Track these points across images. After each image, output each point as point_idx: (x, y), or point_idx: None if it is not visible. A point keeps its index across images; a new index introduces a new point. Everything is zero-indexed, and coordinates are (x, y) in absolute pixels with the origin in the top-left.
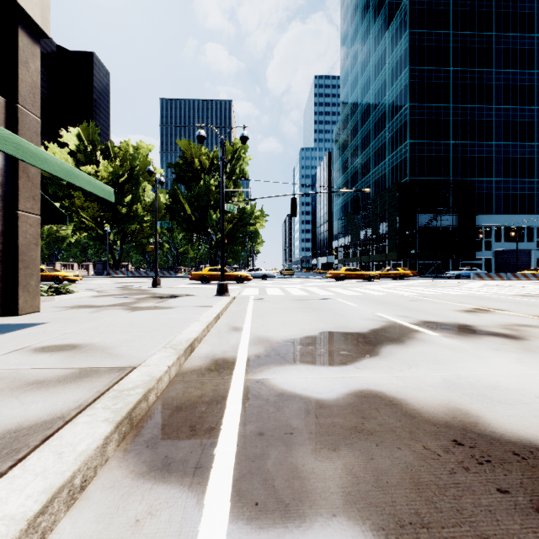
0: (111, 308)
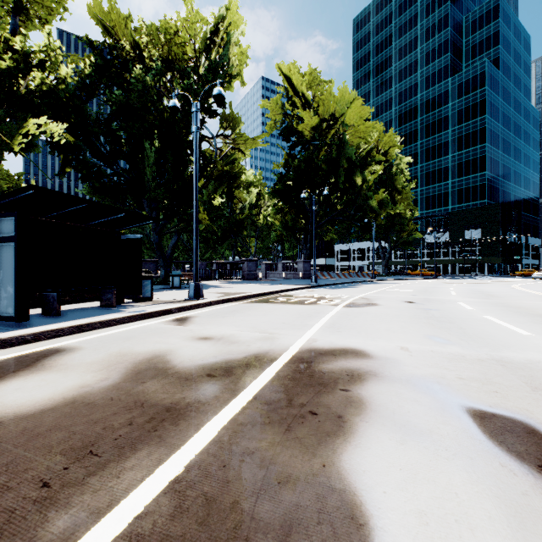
0: None
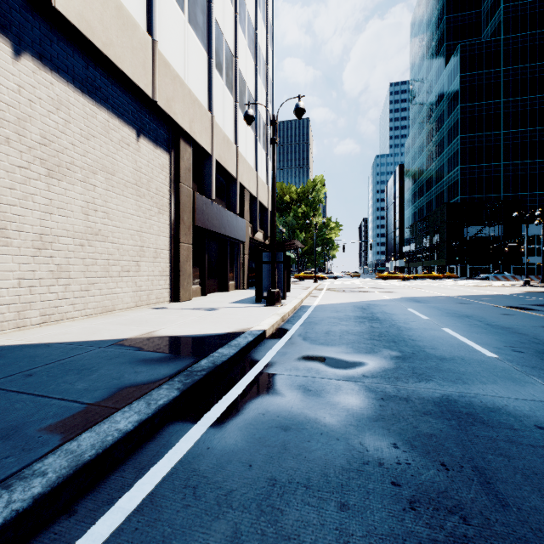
0: None
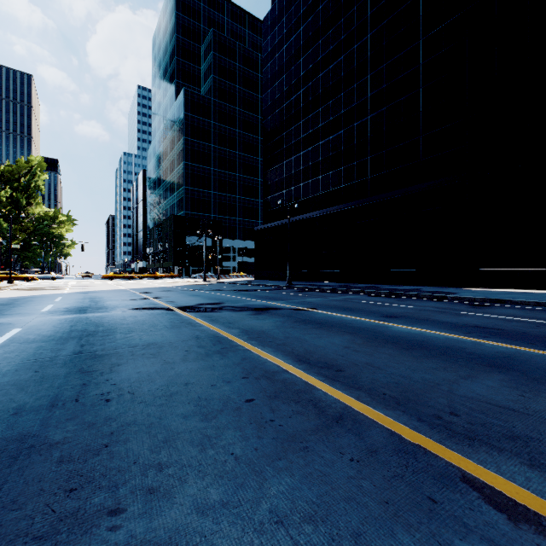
0: None
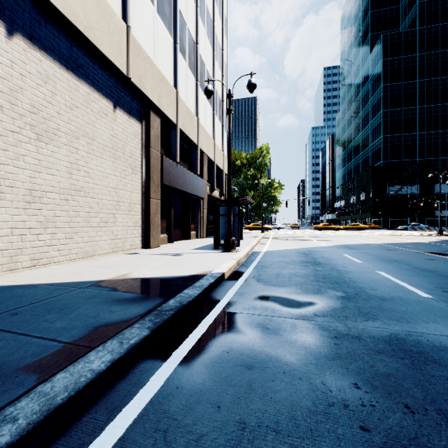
0: None
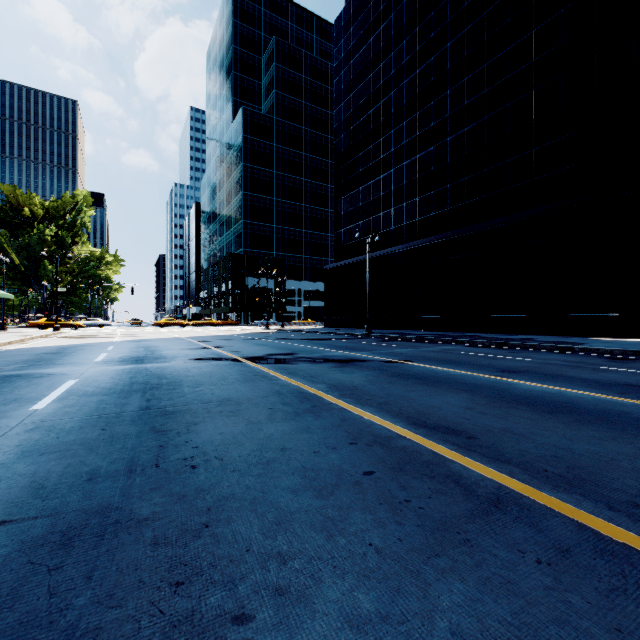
0: (5, 333)
